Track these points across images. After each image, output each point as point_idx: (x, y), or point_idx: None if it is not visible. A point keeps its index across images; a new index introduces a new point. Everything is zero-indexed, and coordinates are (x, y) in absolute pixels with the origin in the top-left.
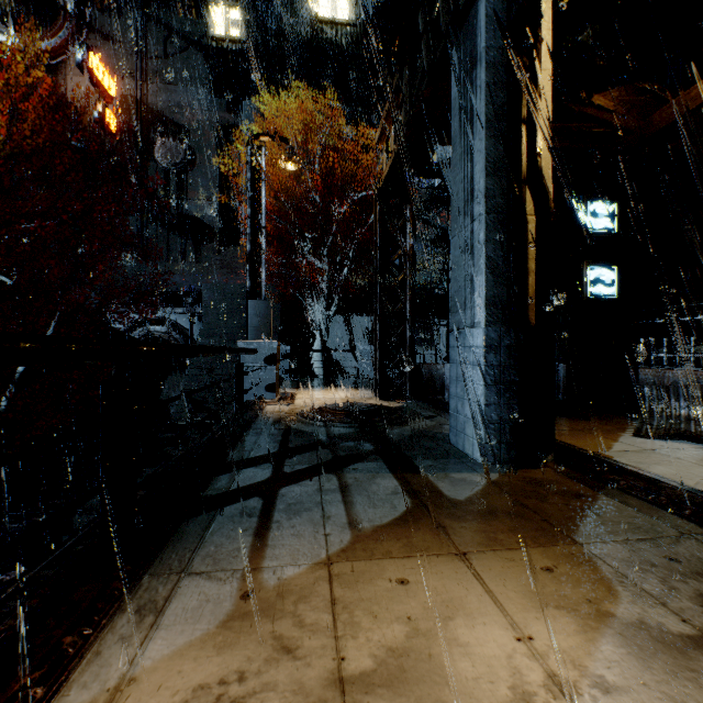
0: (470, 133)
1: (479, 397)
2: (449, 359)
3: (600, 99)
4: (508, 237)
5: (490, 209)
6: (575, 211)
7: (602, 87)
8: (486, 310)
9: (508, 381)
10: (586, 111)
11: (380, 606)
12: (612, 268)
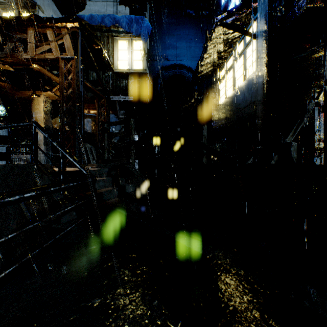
0: None
1: None
2: None
3: (2, 83)
4: None
5: None
6: None
7: (3, 82)
8: None
9: None
10: None
11: None
12: None
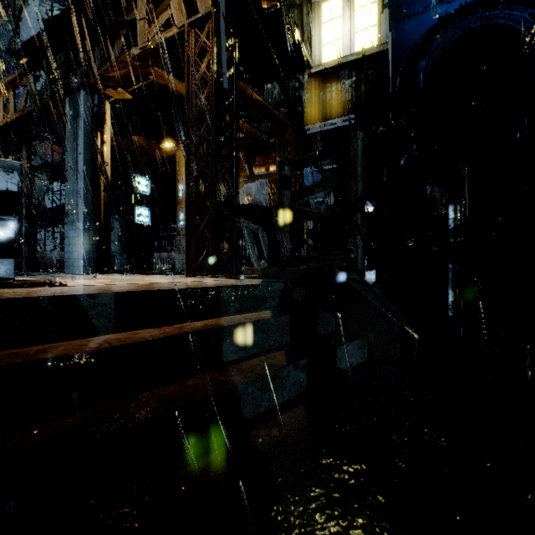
0: (77, 142)
1: (81, 249)
2: (65, 236)
3: (137, 138)
4: (93, 190)
5: (86, 177)
6: (131, 179)
7: (137, 134)
8: (84, 215)
9: (93, 244)
10: (132, 139)
11: (57, 278)
12: (147, 210)
